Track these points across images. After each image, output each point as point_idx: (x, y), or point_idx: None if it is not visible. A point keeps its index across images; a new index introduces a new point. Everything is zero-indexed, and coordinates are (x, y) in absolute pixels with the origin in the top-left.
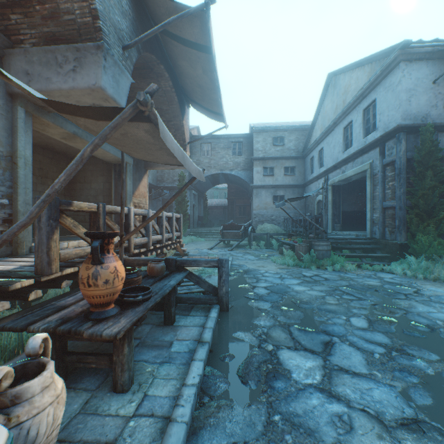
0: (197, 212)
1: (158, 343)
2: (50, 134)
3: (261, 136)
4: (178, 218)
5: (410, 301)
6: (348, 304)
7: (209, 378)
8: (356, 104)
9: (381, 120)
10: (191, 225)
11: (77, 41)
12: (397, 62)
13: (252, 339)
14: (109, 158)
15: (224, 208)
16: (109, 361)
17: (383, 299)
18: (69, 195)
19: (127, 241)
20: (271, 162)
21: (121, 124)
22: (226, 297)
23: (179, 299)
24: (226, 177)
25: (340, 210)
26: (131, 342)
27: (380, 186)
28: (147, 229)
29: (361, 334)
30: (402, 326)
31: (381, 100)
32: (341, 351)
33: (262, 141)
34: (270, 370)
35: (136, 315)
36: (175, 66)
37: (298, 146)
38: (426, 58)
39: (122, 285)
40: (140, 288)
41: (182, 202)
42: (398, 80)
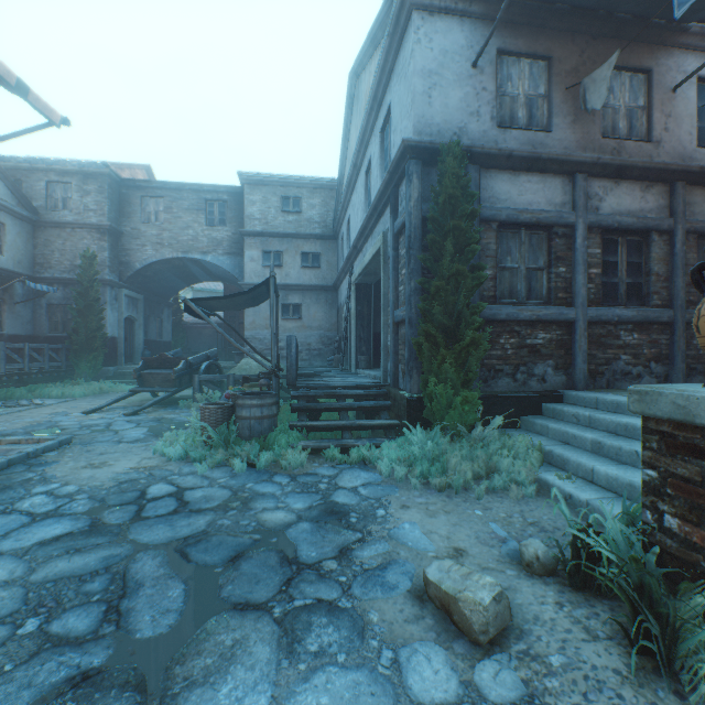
0: (143, 333)
1: None
2: None
3: (260, 192)
4: None
5: (258, 622)
6: None
7: None
8: (373, 121)
9: (395, 143)
10: (121, 359)
11: None
12: (408, 11)
13: None
14: None
15: (223, 327)
16: None
17: (185, 617)
18: None
19: None
20: (278, 242)
21: None
22: None
23: None
24: (204, 268)
25: (371, 330)
26: None
27: (392, 277)
28: None
29: None
30: None
31: (395, 102)
32: None
33: (261, 201)
34: None
35: None
36: None
37: (327, 217)
38: (460, 11)
39: None
40: None
41: (89, 311)
42: (411, 49)
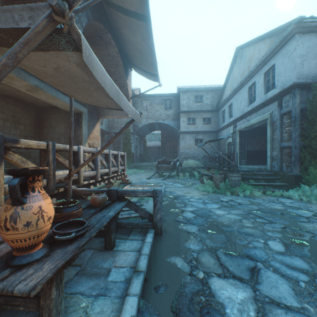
0: (138, 151)
1: (97, 270)
2: (17, 86)
3: (186, 95)
4: (123, 155)
5: (313, 224)
6: (262, 227)
7: (143, 315)
8: (259, 69)
9: (279, 80)
10: (134, 161)
11: (31, 2)
12: (293, 34)
13: (183, 265)
14: (68, 108)
15: (158, 148)
16: (37, 303)
17: (290, 222)
18: (38, 138)
19: (77, 174)
20: (193, 114)
21: (33, 40)
22: (160, 223)
23: (120, 224)
24: (160, 126)
25: (245, 149)
26: (61, 283)
27: (278, 130)
28: (96, 164)
29: (281, 258)
30: (314, 249)
31: (279, 64)
32: (268, 278)
33: (186, 98)
34: (204, 303)
35: (63, 257)
36: (120, 35)
37: (213, 102)
38: (315, 31)
39: (50, 225)
40: (77, 222)
41: (127, 143)
42: (293, 48)
